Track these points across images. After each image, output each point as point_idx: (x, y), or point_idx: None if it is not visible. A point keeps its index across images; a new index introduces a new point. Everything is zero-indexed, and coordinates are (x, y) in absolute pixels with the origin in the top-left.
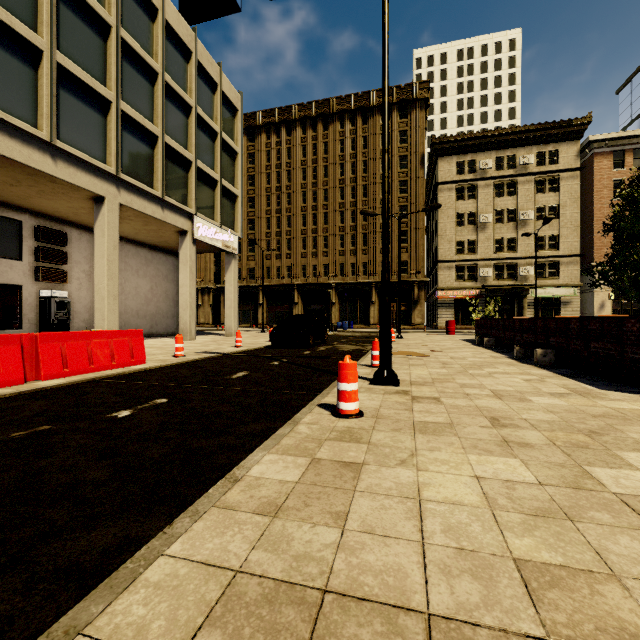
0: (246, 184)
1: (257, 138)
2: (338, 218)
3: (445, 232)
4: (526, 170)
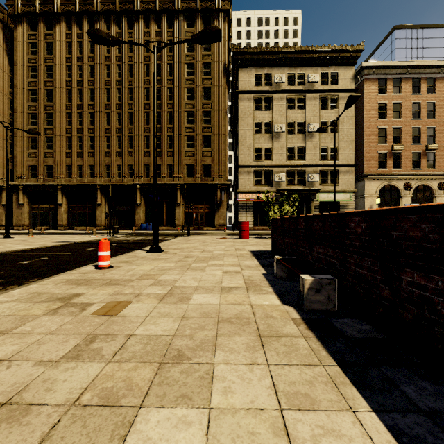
0: (43, 75)
1: (55, 26)
2: (143, 119)
3: (245, 139)
4: (313, 87)
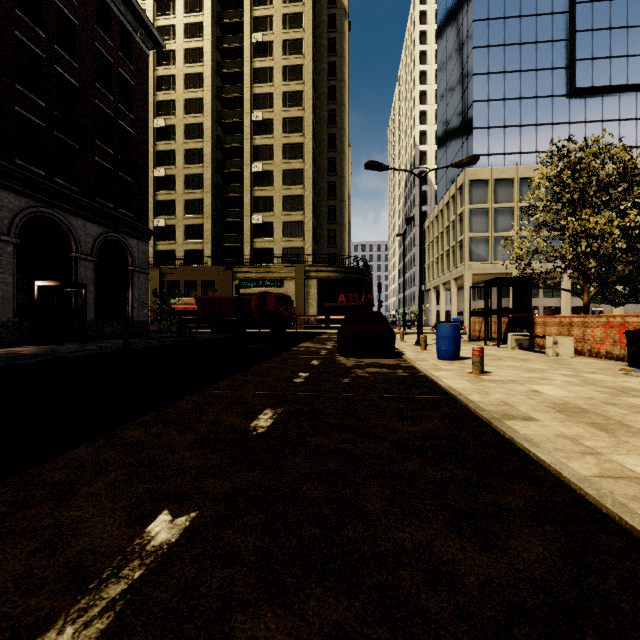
0: None
1: None
2: None
3: None
4: None
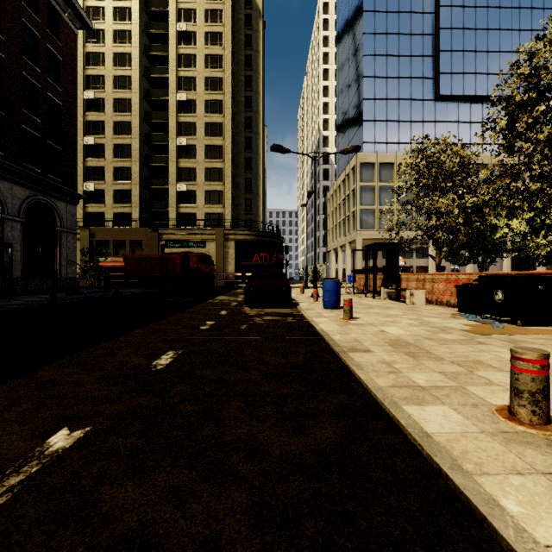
0: None
1: None
2: None
3: None
4: None
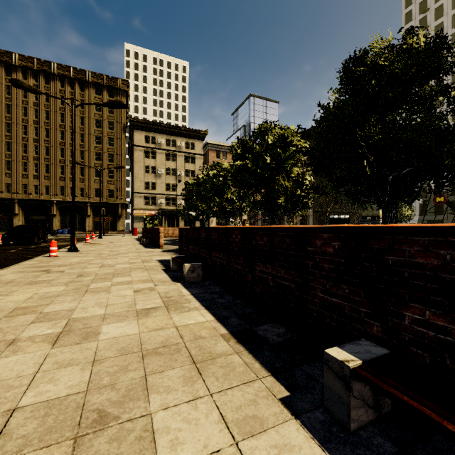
0: None
1: None
2: (59, 153)
3: (138, 175)
4: (181, 149)
